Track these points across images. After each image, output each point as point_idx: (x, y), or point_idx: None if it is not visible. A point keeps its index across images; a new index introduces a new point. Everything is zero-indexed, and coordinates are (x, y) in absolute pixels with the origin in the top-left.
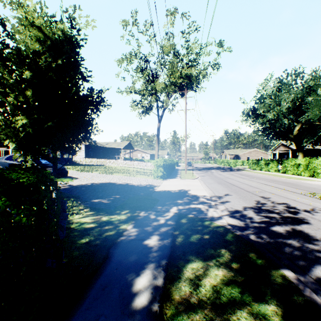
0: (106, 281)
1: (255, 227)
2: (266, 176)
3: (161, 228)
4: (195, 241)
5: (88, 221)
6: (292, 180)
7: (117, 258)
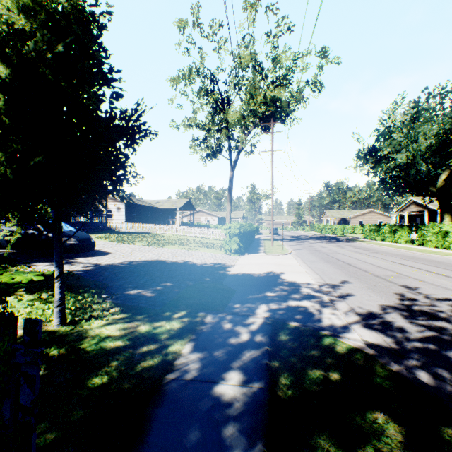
0: None
1: (418, 351)
2: (394, 250)
3: (244, 352)
4: (315, 386)
5: (113, 335)
6: (439, 257)
7: (157, 436)
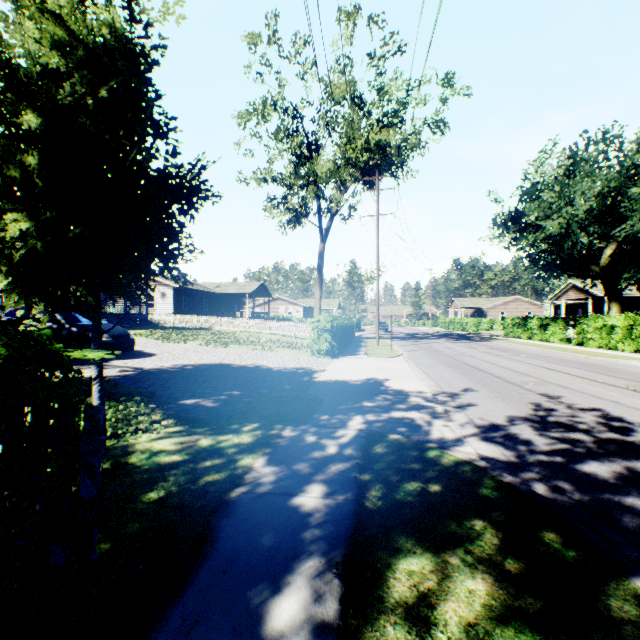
0: (196, 608)
1: (541, 464)
2: (543, 351)
3: (329, 466)
4: (409, 497)
5: (167, 449)
6: (600, 360)
7: (227, 542)
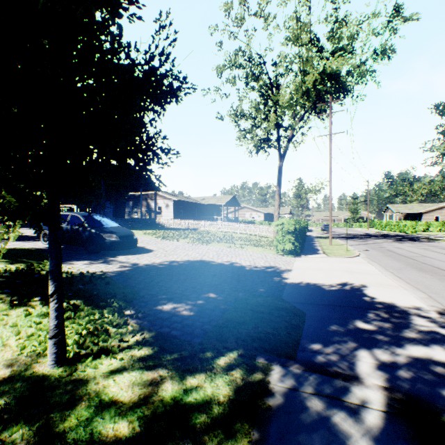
0: None
1: None
2: None
3: None
4: None
5: (119, 399)
6: None
7: None
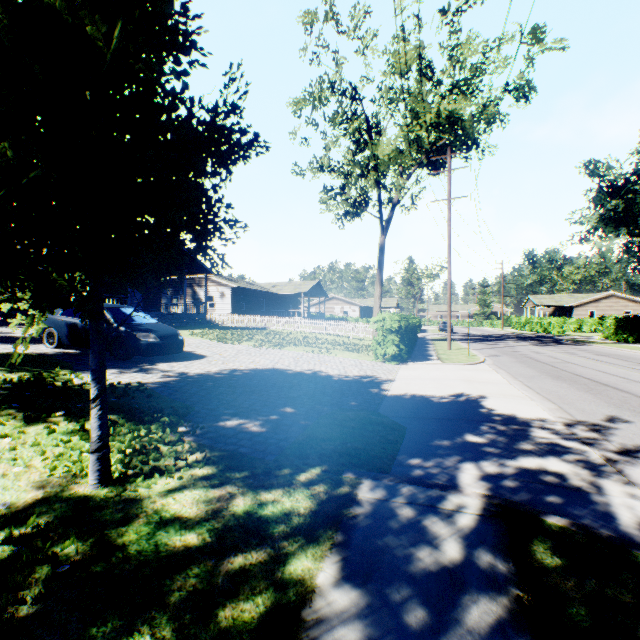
0: None
1: None
2: None
3: (463, 603)
4: None
5: (184, 515)
6: None
7: None
